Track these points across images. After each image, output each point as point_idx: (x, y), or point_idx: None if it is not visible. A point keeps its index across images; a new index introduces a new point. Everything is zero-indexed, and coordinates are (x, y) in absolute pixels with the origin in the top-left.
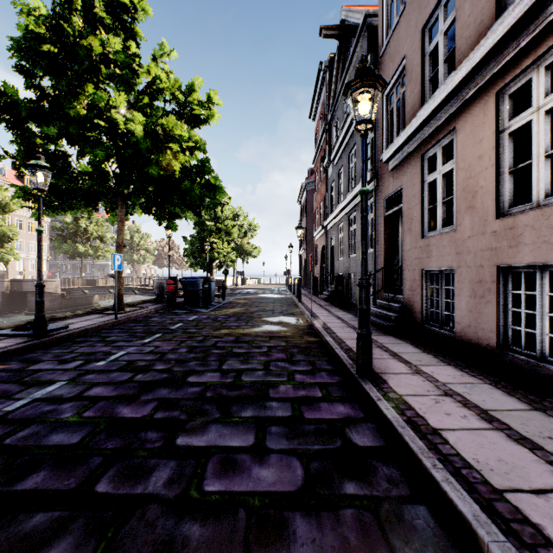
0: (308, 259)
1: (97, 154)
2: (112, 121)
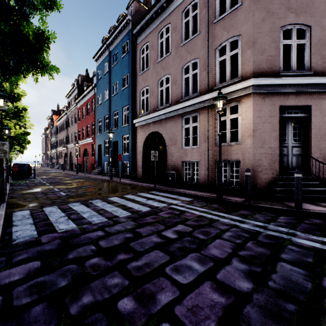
0: (45, 157)
1: None
2: None
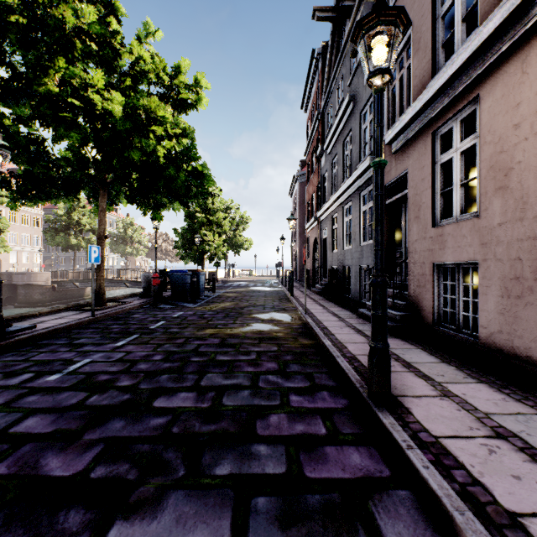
0: (299, 252)
1: (71, 136)
2: (89, 101)
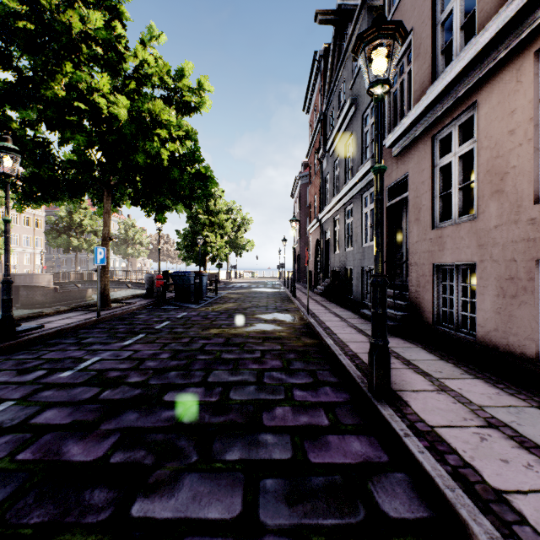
0: (301, 253)
1: (77, 139)
2: (95, 105)
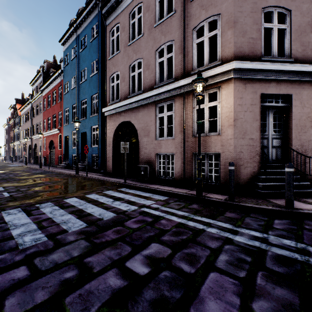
0: (8, 150)
1: None
2: None
